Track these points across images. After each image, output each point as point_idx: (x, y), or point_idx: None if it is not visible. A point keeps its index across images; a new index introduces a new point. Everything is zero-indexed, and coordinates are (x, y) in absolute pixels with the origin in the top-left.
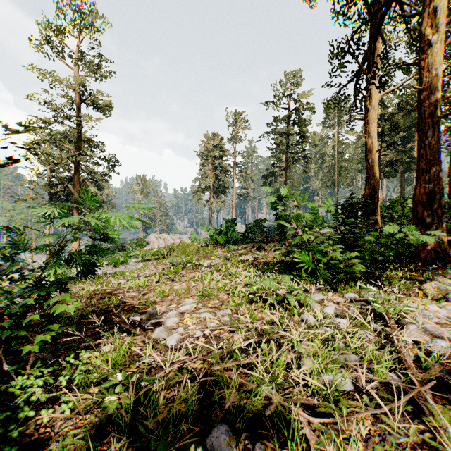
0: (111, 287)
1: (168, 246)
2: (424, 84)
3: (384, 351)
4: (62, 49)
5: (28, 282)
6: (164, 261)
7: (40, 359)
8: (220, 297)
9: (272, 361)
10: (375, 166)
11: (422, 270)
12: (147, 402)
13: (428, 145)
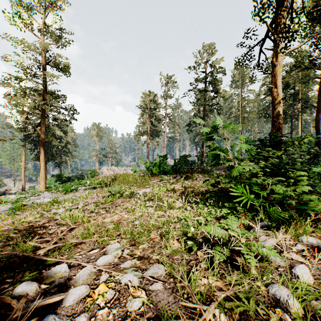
0: (47, 217)
1: (112, 176)
2: None
3: None
4: (30, 21)
5: None
6: (106, 189)
7: None
8: (151, 238)
9: None
10: (280, 111)
11: None
12: None
13: None
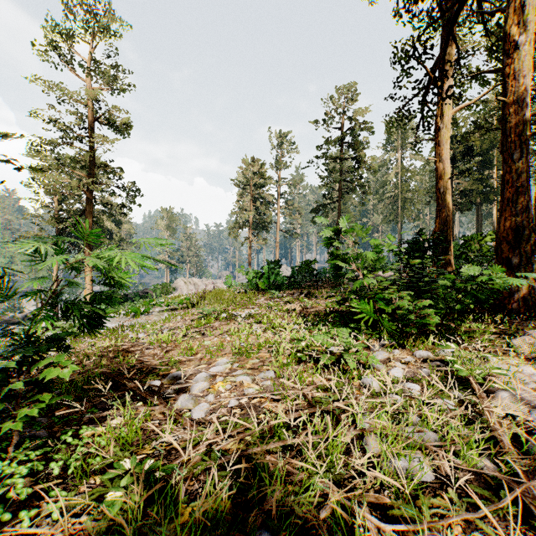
0: (128, 342)
1: (199, 293)
2: (510, 94)
3: (472, 428)
4: (71, 56)
5: (14, 339)
6: (193, 311)
7: (30, 436)
8: (260, 356)
9: (327, 441)
10: (447, 196)
11: (508, 321)
12: (164, 498)
13: (514, 169)
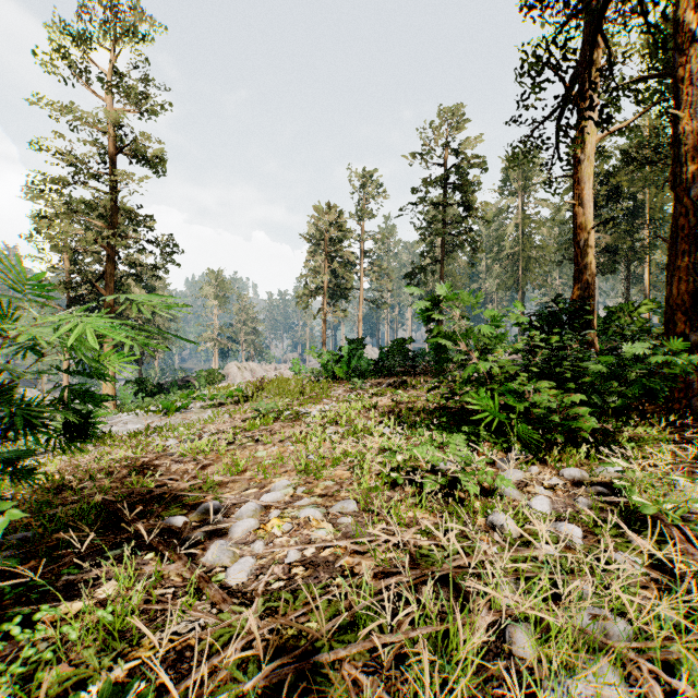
0: (152, 452)
1: (255, 382)
2: (686, 105)
3: (694, 618)
4: (86, 67)
5: None
6: (247, 407)
7: None
8: (337, 475)
9: (444, 632)
10: (589, 252)
11: (684, 423)
12: None
13: (692, 210)
